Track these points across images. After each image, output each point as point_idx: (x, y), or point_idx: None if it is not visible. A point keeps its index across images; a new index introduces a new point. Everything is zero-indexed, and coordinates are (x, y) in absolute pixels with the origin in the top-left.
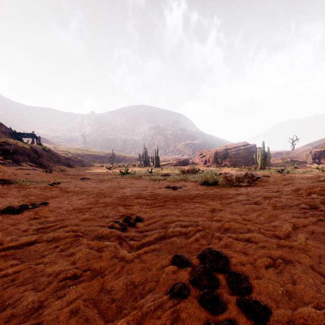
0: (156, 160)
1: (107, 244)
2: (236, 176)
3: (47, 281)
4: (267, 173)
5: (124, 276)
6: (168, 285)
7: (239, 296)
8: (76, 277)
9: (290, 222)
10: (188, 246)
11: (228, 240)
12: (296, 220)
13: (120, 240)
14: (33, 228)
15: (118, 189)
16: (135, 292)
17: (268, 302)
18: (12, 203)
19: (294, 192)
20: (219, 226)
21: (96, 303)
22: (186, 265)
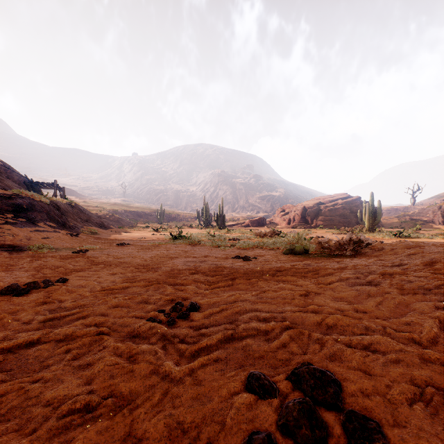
0: (221, 218)
1: (144, 349)
2: (336, 242)
3: (42, 415)
4: (378, 237)
5: (167, 411)
6: (240, 433)
7: None
8: (90, 409)
9: (433, 317)
10: (271, 355)
11: (335, 347)
12: (442, 314)
13: (164, 342)
14: (38, 319)
15: (166, 259)
16: (184, 443)
17: None
18: (18, 280)
19: (427, 266)
20: (317, 321)
21: None
22: (270, 395)
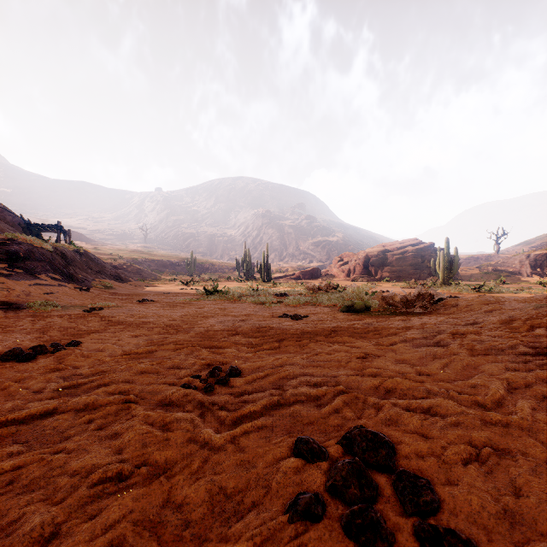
0: (266, 269)
1: (179, 417)
2: (403, 298)
3: (70, 484)
4: (454, 292)
5: (208, 477)
6: (286, 495)
7: (417, 519)
8: (123, 478)
9: (501, 379)
10: (322, 420)
11: (392, 411)
12: (512, 375)
13: (201, 409)
14: (52, 387)
15: (200, 318)
16: (227, 507)
17: (473, 532)
18: (20, 343)
19: (505, 324)
20: (375, 384)
21: (156, 529)
22: (319, 458)
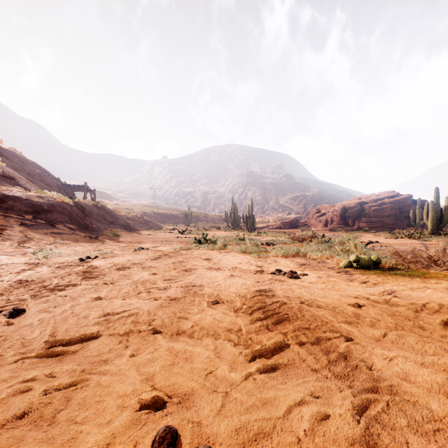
0: (250, 220)
1: None
2: (423, 253)
3: None
4: None
5: None
6: None
7: None
8: None
9: None
10: None
11: None
12: None
13: None
14: None
15: (182, 272)
16: None
17: None
18: None
19: None
20: None
21: None
22: None
